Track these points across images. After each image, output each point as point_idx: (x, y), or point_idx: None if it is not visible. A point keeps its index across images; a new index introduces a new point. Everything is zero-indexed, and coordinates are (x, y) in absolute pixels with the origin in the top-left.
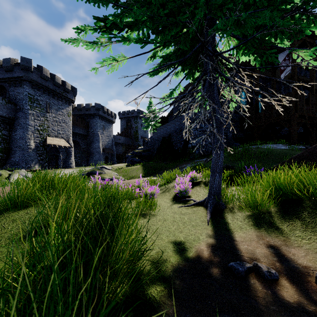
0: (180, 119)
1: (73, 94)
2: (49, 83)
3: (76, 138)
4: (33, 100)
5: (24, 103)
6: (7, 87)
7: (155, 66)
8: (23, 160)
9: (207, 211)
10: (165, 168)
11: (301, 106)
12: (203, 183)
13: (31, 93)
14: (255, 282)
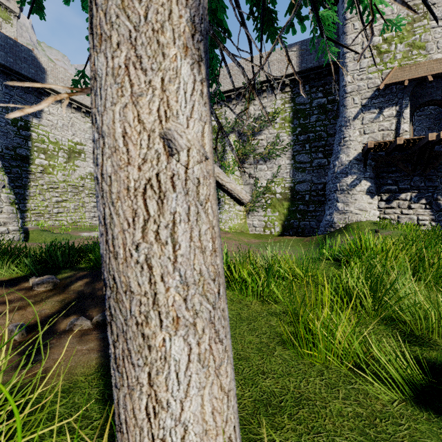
0: None
1: None
2: None
3: None
4: None
5: None
6: None
7: None
8: None
9: None
10: None
11: None
12: None
13: None
14: (97, 315)
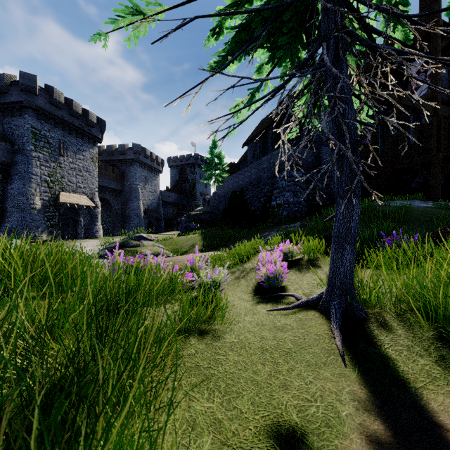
0: (258, 165)
1: (100, 129)
2: (64, 113)
3: (104, 194)
4: (40, 137)
5: (25, 141)
6: (0, 118)
7: (222, 49)
8: (23, 226)
9: (332, 324)
10: (236, 238)
11: (447, 142)
12: (305, 262)
13: (36, 126)
14: None
